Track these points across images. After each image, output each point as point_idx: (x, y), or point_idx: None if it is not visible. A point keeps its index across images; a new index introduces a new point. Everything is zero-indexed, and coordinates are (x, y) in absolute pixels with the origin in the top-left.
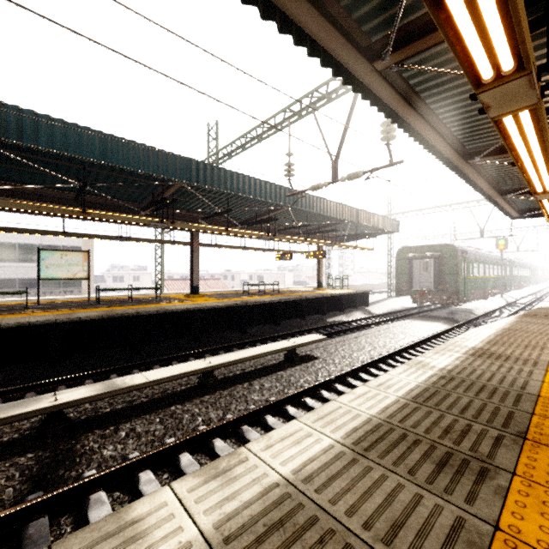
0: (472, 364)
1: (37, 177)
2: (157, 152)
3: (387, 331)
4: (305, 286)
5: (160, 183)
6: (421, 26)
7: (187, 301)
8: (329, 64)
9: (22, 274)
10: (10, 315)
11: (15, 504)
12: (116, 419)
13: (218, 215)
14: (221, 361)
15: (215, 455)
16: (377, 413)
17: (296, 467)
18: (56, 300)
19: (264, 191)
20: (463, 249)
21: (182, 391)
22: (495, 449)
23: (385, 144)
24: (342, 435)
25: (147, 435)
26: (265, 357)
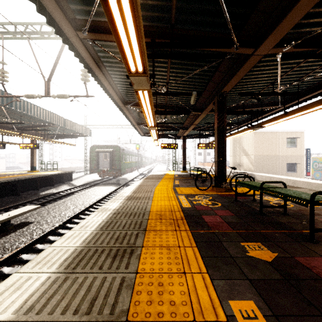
0: (127, 204)
1: None
2: None
3: (84, 195)
4: (19, 170)
5: None
6: (104, 27)
7: None
8: (44, 14)
9: None
10: None
11: None
12: None
13: None
14: None
15: None
16: (80, 244)
17: (18, 307)
18: None
19: None
20: (123, 148)
21: None
22: (136, 239)
23: (84, 83)
24: (57, 266)
25: None
26: None
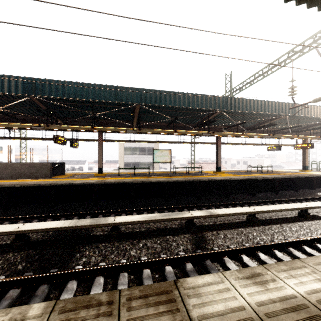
0: None
1: (155, 118)
2: (211, 97)
3: None
4: (287, 169)
5: (209, 112)
6: None
7: (217, 175)
8: None
9: (133, 160)
10: (148, 177)
11: (193, 252)
12: (213, 228)
13: (235, 126)
14: (260, 209)
15: (277, 258)
16: None
17: None
18: (155, 172)
19: (271, 108)
20: None
21: (238, 222)
22: None
23: None
24: None
25: (233, 239)
26: (281, 212)
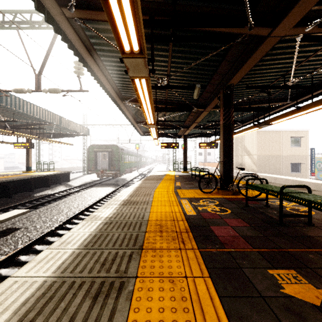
0: (122, 210)
1: None
2: None
3: (80, 196)
4: (16, 170)
5: None
6: (95, 3)
7: None
8: None
9: None
10: None
11: None
12: None
13: None
14: None
15: None
16: (53, 272)
17: None
18: None
19: None
20: (122, 148)
21: None
22: (129, 263)
23: (77, 76)
24: (8, 316)
25: None
26: None
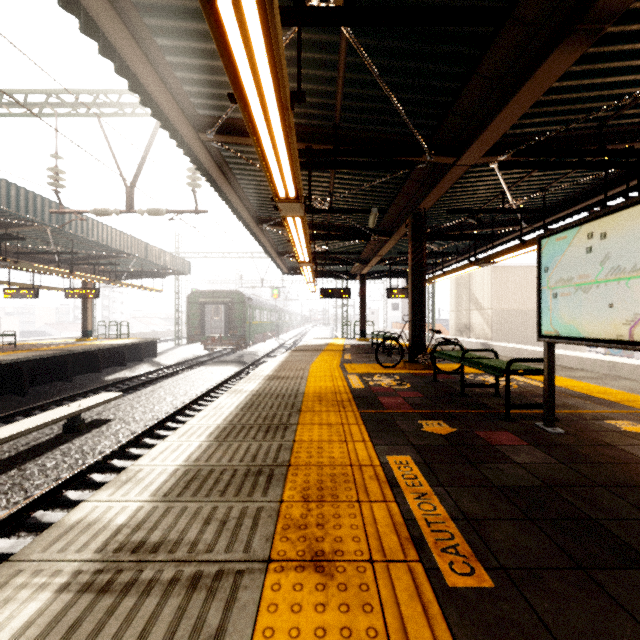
0: (269, 385)
1: None
2: None
3: (185, 380)
4: (55, 338)
5: None
6: (238, 125)
7: None
8: (160, 118)
9: None
10: None
11: None
12: None
13: None
14: None
15: (1, 557)
16: (221, 422)
17: (184, 459)
18: None
19: (6, 196)
20: (249, 296)
21: None
22: (289, 418)
23: (192, 190)
24: (205, 438)
25: None
26: (27, 435)
